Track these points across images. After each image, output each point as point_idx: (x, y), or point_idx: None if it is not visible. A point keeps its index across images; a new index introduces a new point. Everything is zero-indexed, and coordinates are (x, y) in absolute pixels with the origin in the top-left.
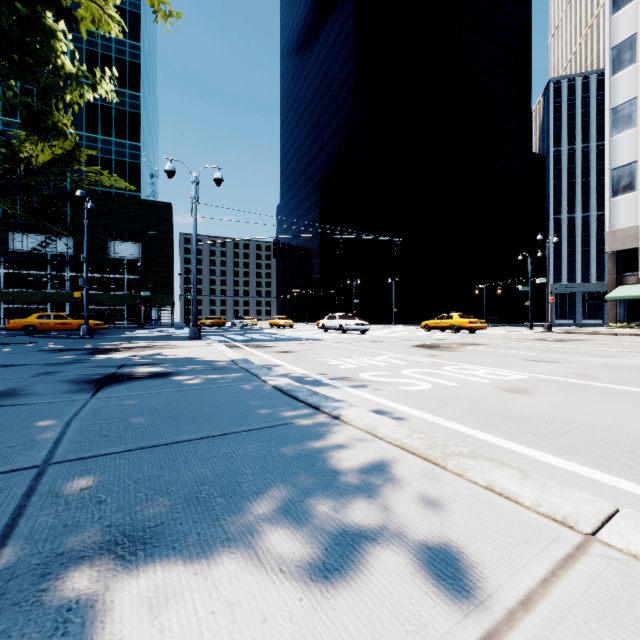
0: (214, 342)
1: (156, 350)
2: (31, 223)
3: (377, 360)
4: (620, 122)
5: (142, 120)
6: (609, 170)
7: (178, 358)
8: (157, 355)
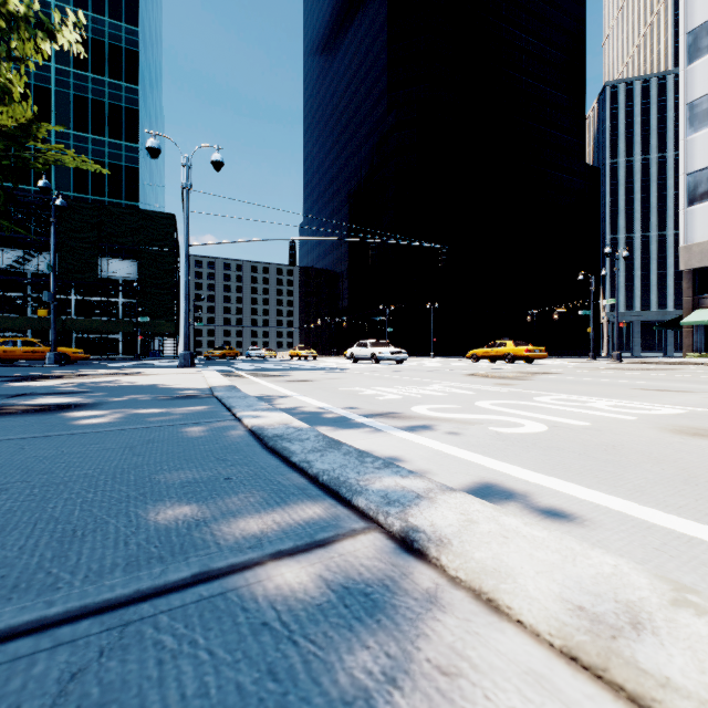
0: (207, 369)
1: (115, 377)
2: (6, 235)
3: (429, 389)
4: (697, 119)
5: (141, 118)
6: (684, 175)
7: (131, 385)
8: (105, 382)
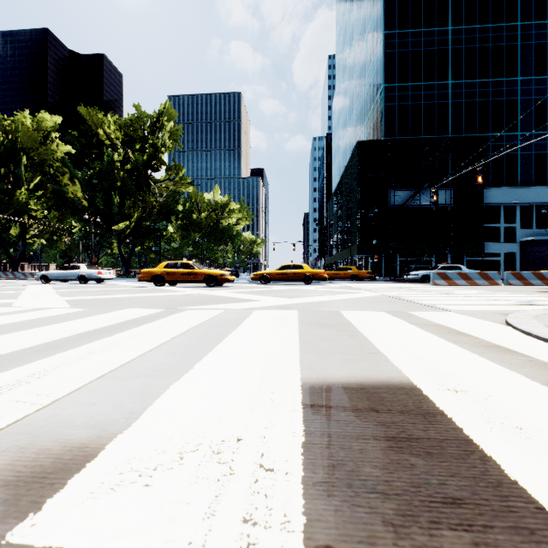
0: None
1: None
2: None
3: None
4: None
5: (395, 52)
6: None
7: None
8: None
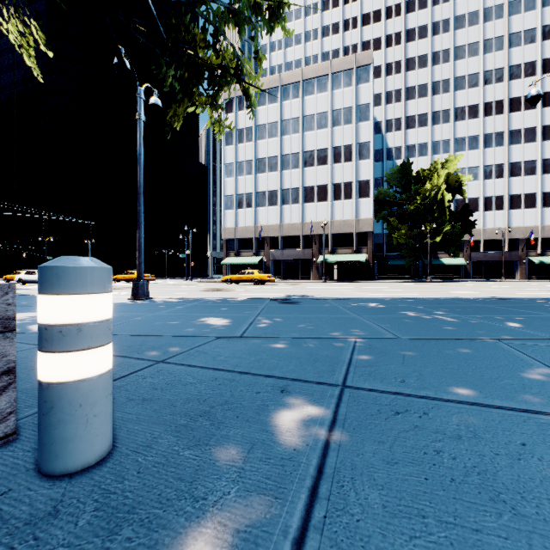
0: None
1: None
2: None
3: None
4: (228, 172)
5: None
6: (224, 196)
7: None
8: None
